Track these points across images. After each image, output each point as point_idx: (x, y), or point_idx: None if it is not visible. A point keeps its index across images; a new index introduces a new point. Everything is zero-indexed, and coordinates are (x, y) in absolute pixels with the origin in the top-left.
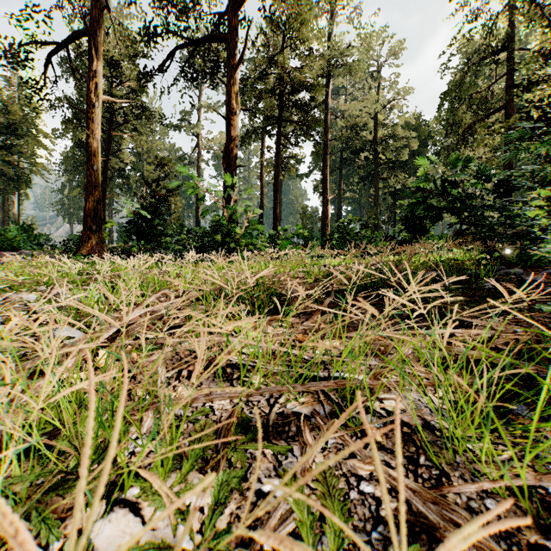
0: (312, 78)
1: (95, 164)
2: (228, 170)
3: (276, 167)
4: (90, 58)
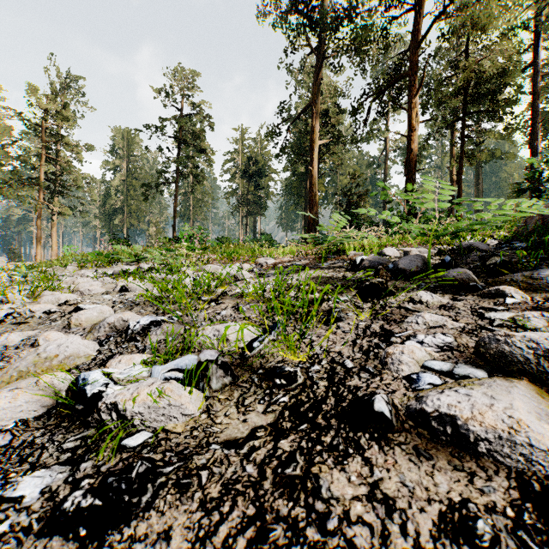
0: (496, 69)
1: (313, 189)
2: (408, 176)
3: (459, 159)
4: (311, 120)
